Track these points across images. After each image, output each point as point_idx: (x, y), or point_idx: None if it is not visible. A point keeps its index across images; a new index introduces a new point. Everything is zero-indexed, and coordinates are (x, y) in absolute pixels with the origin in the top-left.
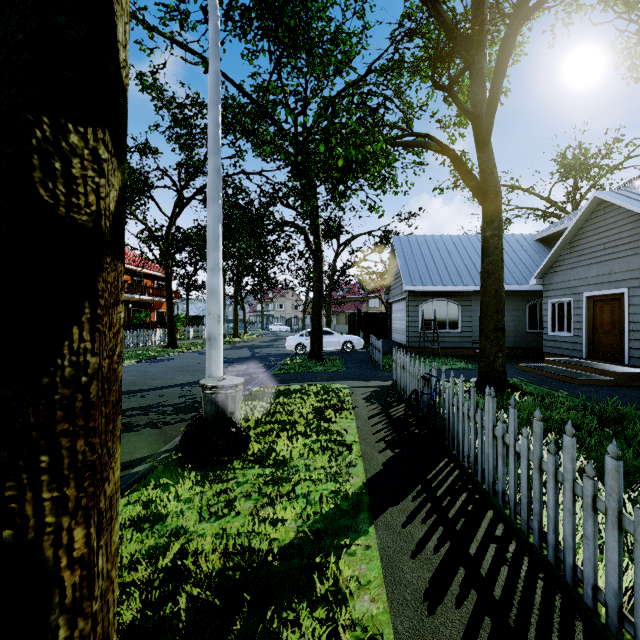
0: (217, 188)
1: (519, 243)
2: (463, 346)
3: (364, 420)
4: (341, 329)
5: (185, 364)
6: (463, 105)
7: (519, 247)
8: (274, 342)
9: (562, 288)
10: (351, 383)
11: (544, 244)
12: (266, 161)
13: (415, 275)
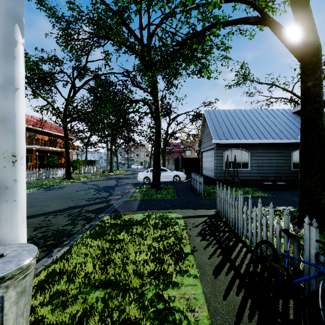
0: None
1: (283, 114)
2: (251, 179)
3: (210, 280)
4: (170, 167)
5: (67, 192)
6: None
7: (283, 116)
8: (132, 175)
9: None
10: (183, 212)
11: (298, 115)
12: (121, 50)
13: (220, 133)
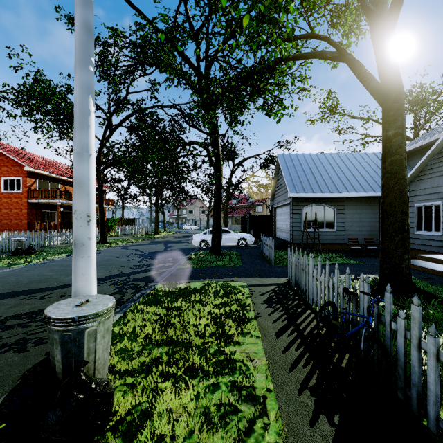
0: (86, 49)
1: (380, 159)
2: (337, 242)
3: (272, 340)
4: (235, 228)
5: (106, 258)
6: (365, 1)
7: (380, 162)
8: (185, 238)
9: (430, 193)
10: (249, 280)
11: None
12: (173, 83)
13: (298, 184)
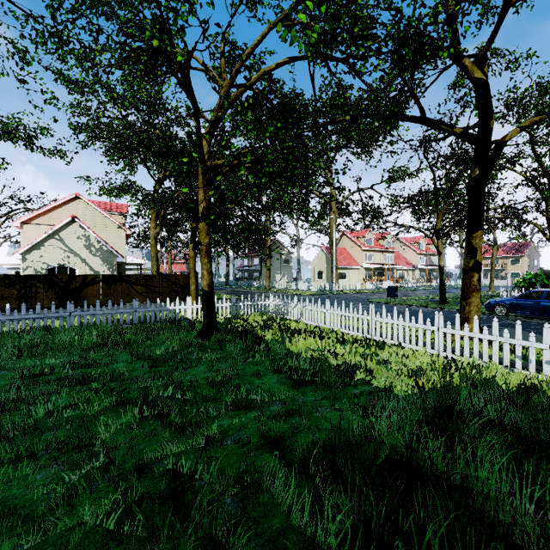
0: None
1: None
2: None
3: None
4: None
5: None
6: None
7: None
8: None
9: None
10: None
11: None
12: None
13: None
